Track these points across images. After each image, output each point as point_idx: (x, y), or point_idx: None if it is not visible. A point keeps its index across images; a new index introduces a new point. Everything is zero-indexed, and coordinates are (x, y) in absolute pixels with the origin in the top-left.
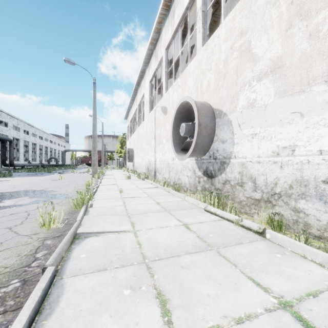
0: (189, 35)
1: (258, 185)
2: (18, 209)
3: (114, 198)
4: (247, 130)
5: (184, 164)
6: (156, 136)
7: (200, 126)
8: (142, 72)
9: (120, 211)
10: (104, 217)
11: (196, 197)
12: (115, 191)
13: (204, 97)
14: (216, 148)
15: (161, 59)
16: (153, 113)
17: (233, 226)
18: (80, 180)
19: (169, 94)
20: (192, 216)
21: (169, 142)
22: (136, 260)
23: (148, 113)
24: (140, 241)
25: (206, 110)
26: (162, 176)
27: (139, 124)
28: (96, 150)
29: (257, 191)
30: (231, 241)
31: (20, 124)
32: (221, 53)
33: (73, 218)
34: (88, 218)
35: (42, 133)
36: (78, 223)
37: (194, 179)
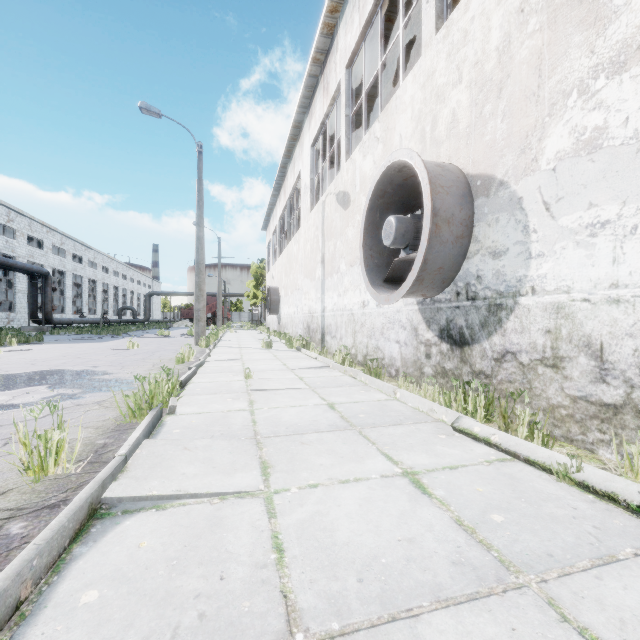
0: (401, 19)
1: (611, 366)
2: (6, 416)
3: (230, 391)
4: (575, 217)
5: (389, 315)
6: (326, 257)
7: (436, 217)
8: (297, 127)
9: (238, 428)
10: (193, 443)
11: (424, 392)
12: (236, 374)
13: (442, 151)
14: (475, 273)
15: (336, 91)
16: (319, 210)
17: (553, 483)
18: (169, 350)
19: (355, 161)
20: (423, 446)
21: (354, 268)
22: (260, 632)
23: (309, 210)
24: (282, 536)
25: (449, 180)
26: (339, 343)
27: (290, 238)
28: (202, 289)
29: (610, 383)
30: (573, 548)
31: (67, 244)
32: (489, 32)
33: (117, 443)
34: (152, 448)
35: (108, 261)
36: (113, 467)
37: (415, 348)
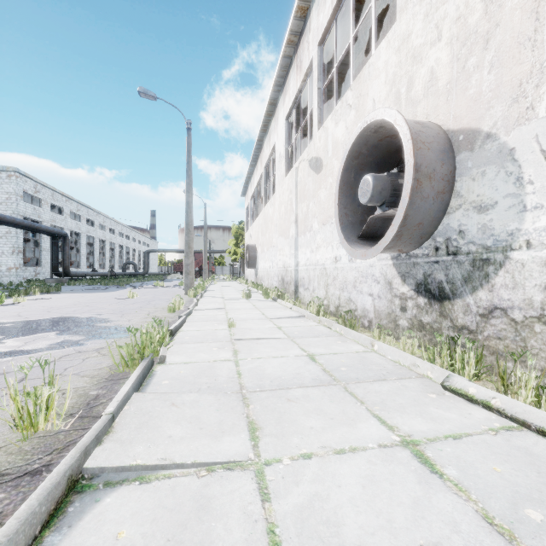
0: None
1: None
2: (14, 362)
3: (216, 340)
4: None
5: (362, 270)
6: (299, 217)
7: (417, 172)
8: (272, 104)
9: (224, 380)
10: (181, 398)
11: (403, 345)
12: (220, 323)
13: (419, 110)
14: (457, 228)
15: (308, 67)
16: (293, 175)
17: None
18: (163, 299)
19: (327, 129)
20: (415, 407)
21: (326, 227)
22: None
23: (284, 176)
24: (279, 530)
25: (430, 136)
26: (312, 294)
27: (266, 201)
28: (191, 247)
29: None
30: None
31: (82, 210)
32: None
33: (109, 395)
34: (140, 403)
35: (115, 224)
36: (98, 429)
37: (389, 301)
